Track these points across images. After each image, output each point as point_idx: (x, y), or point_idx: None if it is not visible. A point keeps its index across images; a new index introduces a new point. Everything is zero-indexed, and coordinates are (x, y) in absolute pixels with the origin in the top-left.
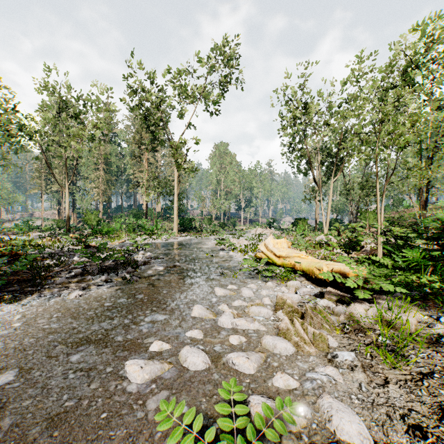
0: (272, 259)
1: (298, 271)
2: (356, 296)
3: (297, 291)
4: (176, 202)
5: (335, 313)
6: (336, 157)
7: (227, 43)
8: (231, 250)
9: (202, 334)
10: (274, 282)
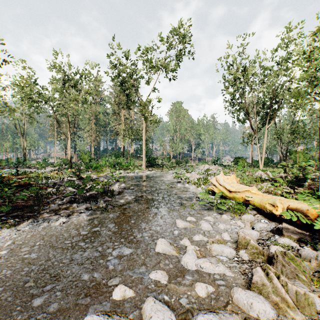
0: (223, 193)
1: (250, 205)
2: (316, 235)
3: (254, 226)
4: (144, 146)
5: (302, 256)
6: (270, 108)
7: (182, 25)
8: (186, 182)
9: (166, 278)
10: (228, 215)
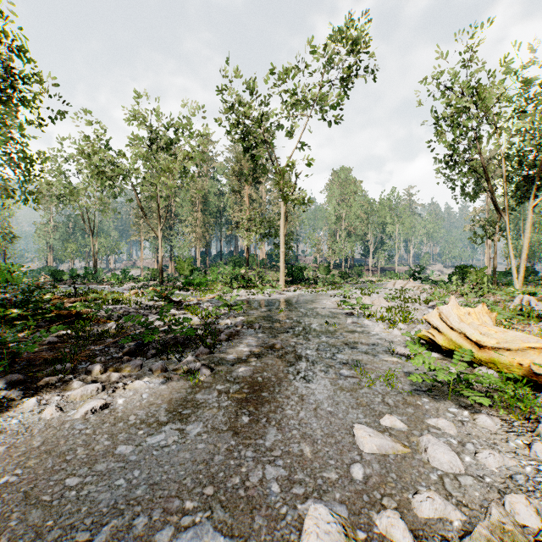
0: (460, 347)
1: None
2: None
3: None
4: (282, 246)
5: None
6: (539, 165)
7: (352, 21)
8: (364, 315)
9: None
10: (493, 416)
